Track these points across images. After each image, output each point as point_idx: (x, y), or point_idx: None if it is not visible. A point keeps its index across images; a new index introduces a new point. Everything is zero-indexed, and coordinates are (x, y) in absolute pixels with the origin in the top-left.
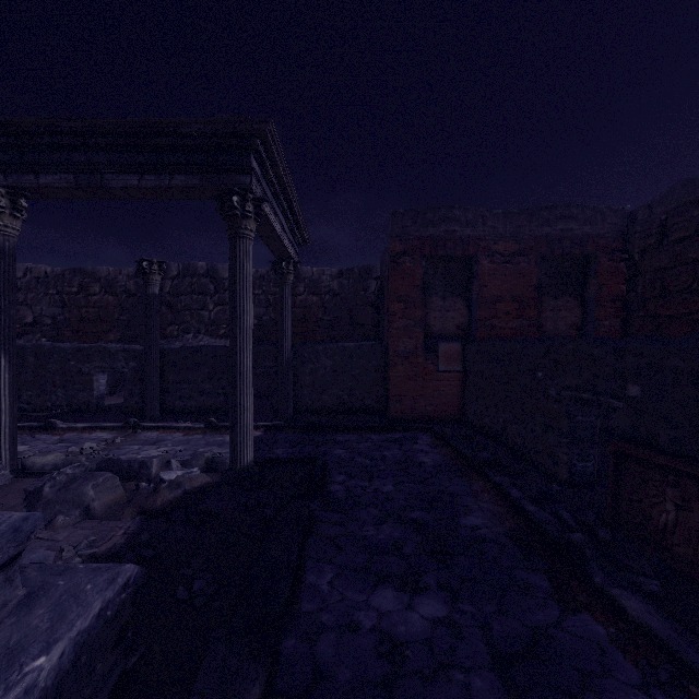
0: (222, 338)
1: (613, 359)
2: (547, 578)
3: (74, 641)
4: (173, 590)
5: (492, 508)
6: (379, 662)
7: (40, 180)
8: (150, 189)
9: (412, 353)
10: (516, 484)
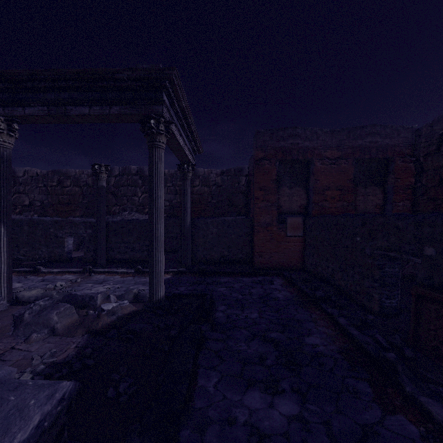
0: (146, 214)
1: (413, 229)
2: (370, 385)
3: None
4: (105, 390)
5: (326, 331)
6: None
7: (26, 111)
8: (96, 116)
9: (269, 224)
10: (342, 314)
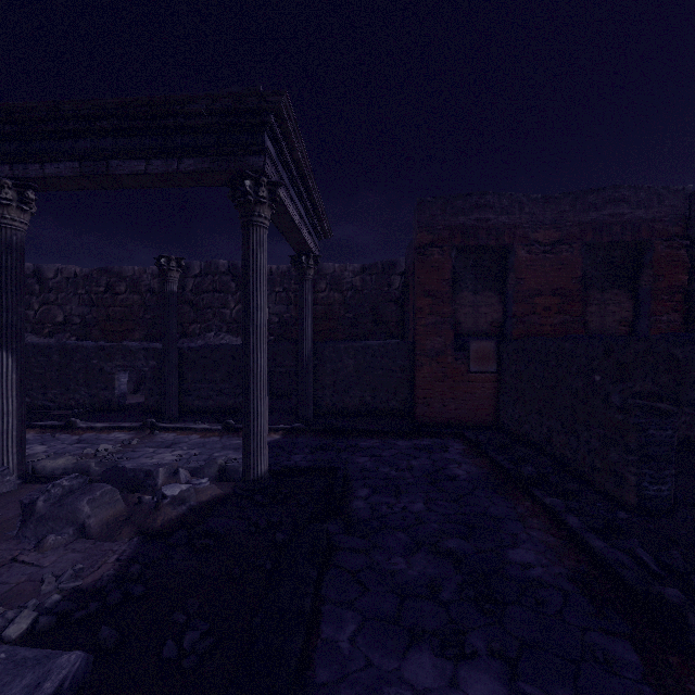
0: None
1: None
2: (634, 648)
3: None
4: (160, 644)
5: (544, 538)
6: None
7: (46, 170)
8: (157, 175)
9: (440, 352)
10: (570, 508)
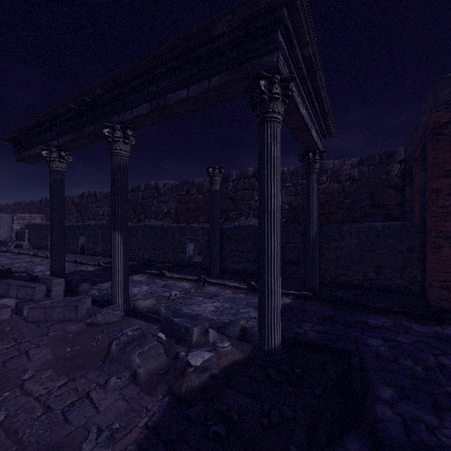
0: None
1: None
2: None
3: None
4: None
5: None
6: None
7: (134, 113)
8: (195, 98)
9: None
10: None
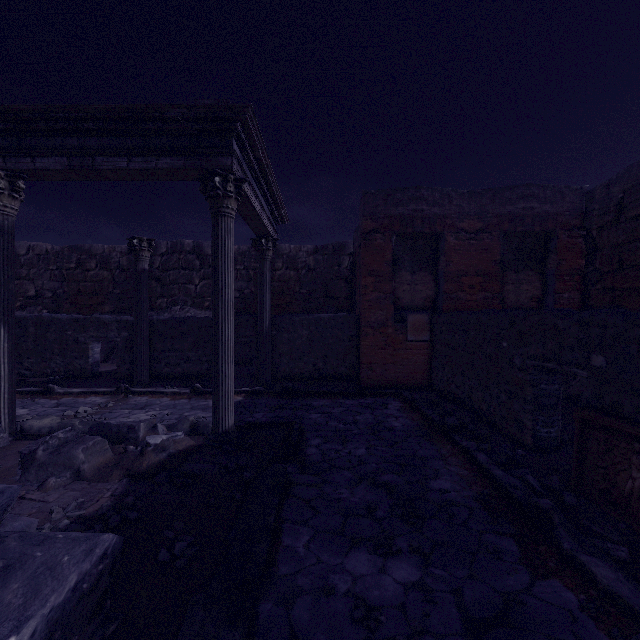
0: (207, 309)
1: (577, 330)
2: (516, 542)
3: (47, 618)
4: (155, 552)
5: (460, 472)
6: (354, 627)
7: (37, 163)
8: (138, 171)
9: (382, 323)
10: (482, 448)
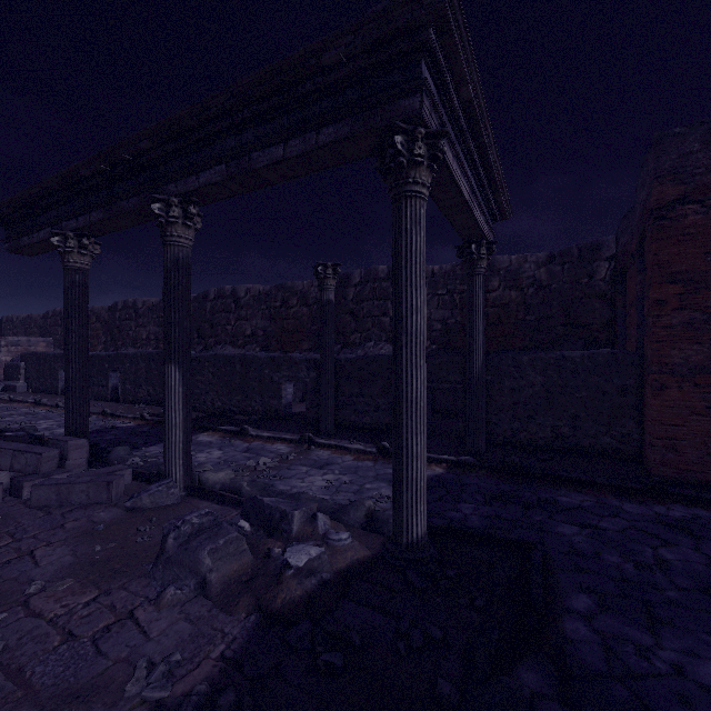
0: None
1: None
2: None
3: None
4: None
5: None
6: None
7: (200, 180)
8: (296, 159)
9: (700, 368)
10: None
